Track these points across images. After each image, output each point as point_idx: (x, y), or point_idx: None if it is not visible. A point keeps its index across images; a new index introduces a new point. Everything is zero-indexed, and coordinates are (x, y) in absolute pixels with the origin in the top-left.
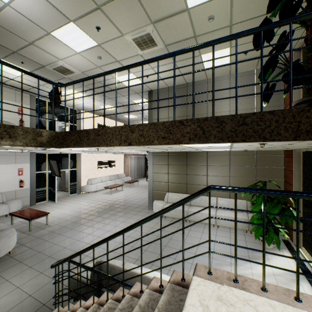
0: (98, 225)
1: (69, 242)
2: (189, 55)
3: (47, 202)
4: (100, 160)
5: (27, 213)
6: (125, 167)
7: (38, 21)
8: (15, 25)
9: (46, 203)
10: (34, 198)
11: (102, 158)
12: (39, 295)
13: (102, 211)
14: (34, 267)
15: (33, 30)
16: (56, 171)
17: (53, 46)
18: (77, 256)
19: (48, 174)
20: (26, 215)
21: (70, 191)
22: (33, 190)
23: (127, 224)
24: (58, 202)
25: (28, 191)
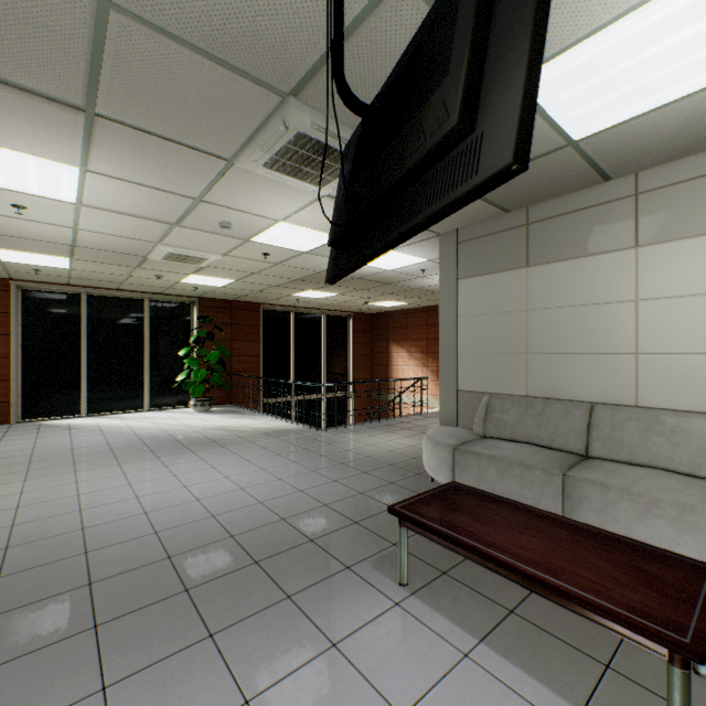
0: None
1: None
2: (84, 256)
3: None
4: None
5: None
6: None
7: None
8: None
9: None
10: None
11: None
12: None
13: None
14: None
15: None
16: None
17: None
18: None
19: None
20: None
21: None
22: None
23: None
24: None
25: None
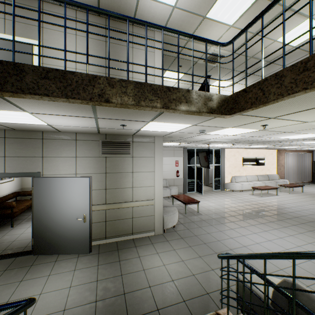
0: (253, 229)
1: (222, 236)
2: None
3: (195, 193)
4: (245, 156)
5: (182, 197)
6: (278, 166)
7: (196, 8)
8: (178, 27)
9: (194, 193)
10: (185, 187)
11: (247, 154)
12: (201, 279)
13: (253, 214)
14: (193, 248)
15: (191, 23)
16: (204, 163)
17: (206, 32)
18: (258, 258)
19: (196, 167)
20: (182, 199)
21: (214, 186)
22: (185, 180)
23: (300, 242)
24: (204, 195)
25: (181, 180)
